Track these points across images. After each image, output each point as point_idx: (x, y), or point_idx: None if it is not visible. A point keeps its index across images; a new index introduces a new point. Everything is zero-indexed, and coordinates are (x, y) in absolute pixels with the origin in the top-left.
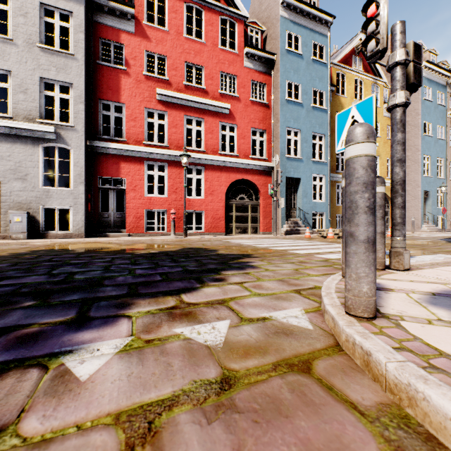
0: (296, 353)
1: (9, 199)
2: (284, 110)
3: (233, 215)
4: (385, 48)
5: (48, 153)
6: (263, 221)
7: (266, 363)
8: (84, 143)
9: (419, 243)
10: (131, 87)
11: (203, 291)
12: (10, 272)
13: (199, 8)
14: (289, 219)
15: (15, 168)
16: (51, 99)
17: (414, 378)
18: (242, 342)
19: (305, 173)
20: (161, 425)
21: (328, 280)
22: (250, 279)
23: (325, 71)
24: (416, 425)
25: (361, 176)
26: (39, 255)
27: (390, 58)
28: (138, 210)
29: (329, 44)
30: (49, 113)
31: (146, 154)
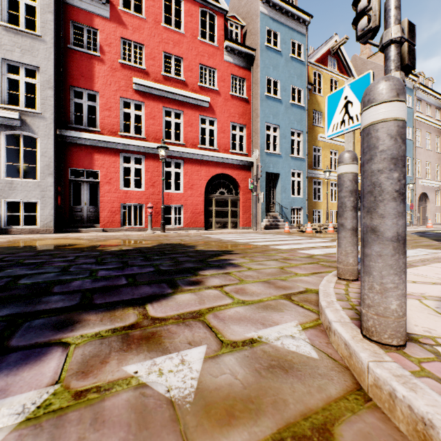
0: (304, 409)
1: None
2: (263, 105)
3: (213, 209)
4: (378, 26)
5: (15, 143)
6: (243, 216)
7: (261, 438)
8: (53, 132)
9: None
10: (106, 75)
11: (174, 299)
12: None
13: None
14: (268, 214)
15: None
16: (18, 85)
17: None
18: (223, 388)
19: (284, 169)
20: None
21: (322, 282)
22: (231, 281)
23: (303, 69)
24: None
25: (389, 148)
26: None
27: (384, 36)
28: (113, 204)
29: (307, 42)
30: (17, 101)
31: (122, 146)
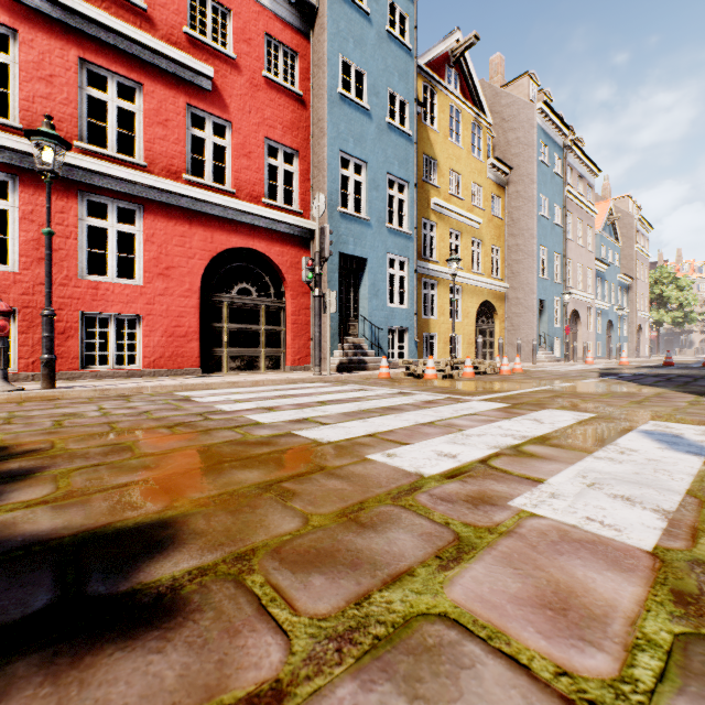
0: None
1: None
2: (335, 114)
3: (224, 328)
4: None
5: None
6: (292, 343)
7: None
8: None
9: (608, 388)
10: None
11: None
12: None
13: None
14: (345, 339)
15: None
16: None
17: None
18: None
19: (375, 250)
20: None
21: None
22: None
23: (410, 64)
24: None
25: None
26: None
27: None
28: None
29: (416, 16)
30: None
31: None
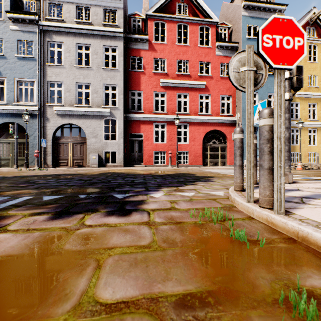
0: (213, 198)
1: (90, 147)
2: None
3: (208, 153)
4: None
5: None
6: (229, 157)
7: (203, 198)
8: (123, 116)
9: None
10: (146, 81)
11: (186, 186)
12: (109, 179)
13: (185, 24)
14: None
15: (92, 132)
16: None
17: (235, 197)
18: (197, 196)
19: None
20: (176, 202)
21: None
22: (208, 184)
23: None
24: (233, 206)
25: (237, 144)
26: (111, 174)
27: None
28: (150, 151)
29: None
30: None
31: (154, 119)
